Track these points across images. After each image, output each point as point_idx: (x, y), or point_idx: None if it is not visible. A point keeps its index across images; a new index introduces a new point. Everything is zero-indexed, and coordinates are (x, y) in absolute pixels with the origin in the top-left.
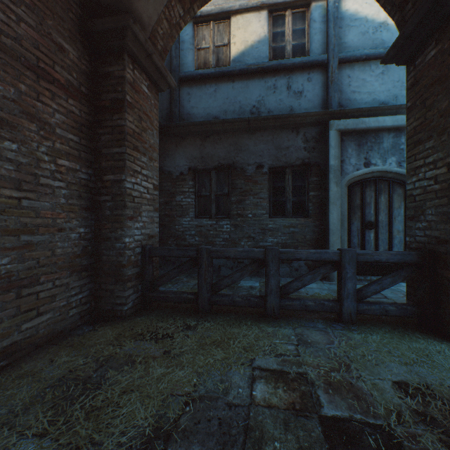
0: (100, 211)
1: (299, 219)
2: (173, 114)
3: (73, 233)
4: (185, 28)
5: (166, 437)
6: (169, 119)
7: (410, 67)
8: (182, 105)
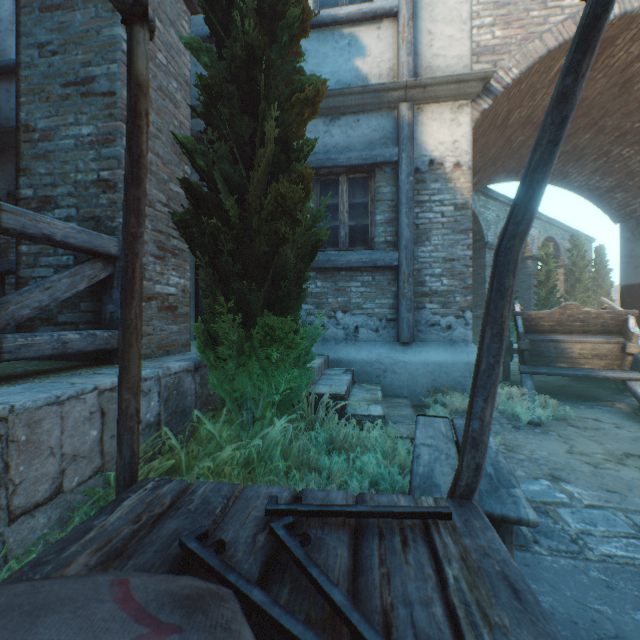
0: None
1: None
2: None
3: None
4: (5, 2)
5: None
6: None
7: None
8: (1, 108)
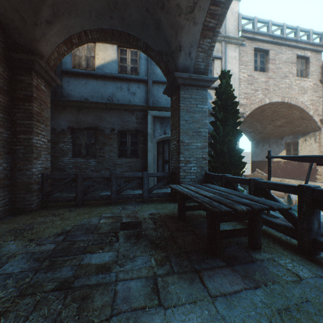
0: (15, 155)
1: (134, 159)
2: (57, 93)
3: (1, 166)
4: None
5: (67, 233)
6: (54, 95)
7: (171, 99)
8: (63, 88)
